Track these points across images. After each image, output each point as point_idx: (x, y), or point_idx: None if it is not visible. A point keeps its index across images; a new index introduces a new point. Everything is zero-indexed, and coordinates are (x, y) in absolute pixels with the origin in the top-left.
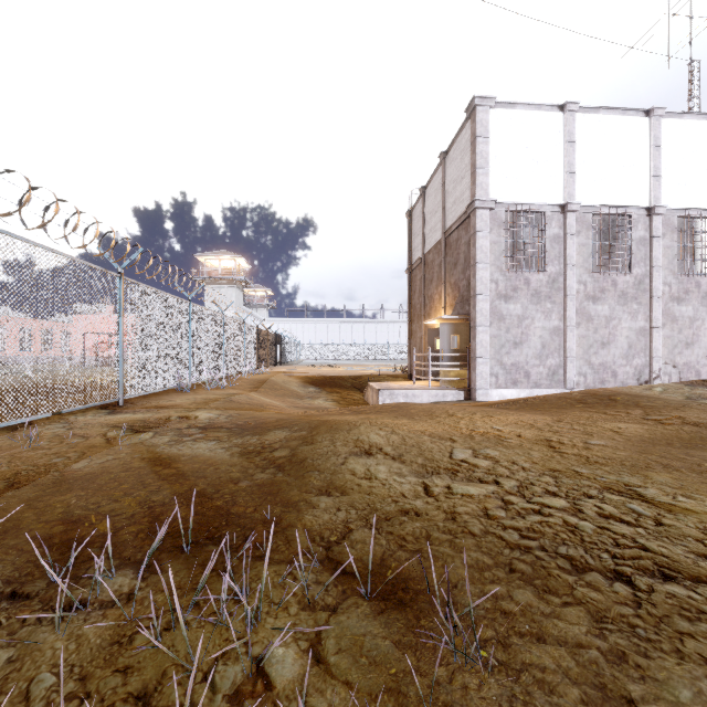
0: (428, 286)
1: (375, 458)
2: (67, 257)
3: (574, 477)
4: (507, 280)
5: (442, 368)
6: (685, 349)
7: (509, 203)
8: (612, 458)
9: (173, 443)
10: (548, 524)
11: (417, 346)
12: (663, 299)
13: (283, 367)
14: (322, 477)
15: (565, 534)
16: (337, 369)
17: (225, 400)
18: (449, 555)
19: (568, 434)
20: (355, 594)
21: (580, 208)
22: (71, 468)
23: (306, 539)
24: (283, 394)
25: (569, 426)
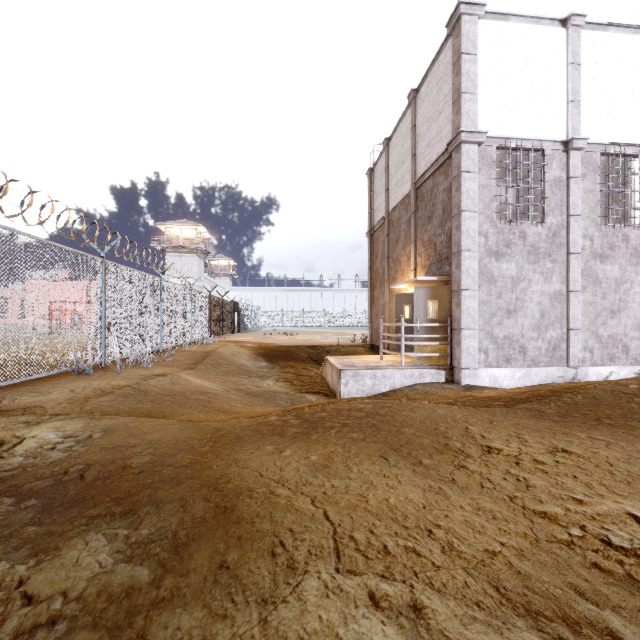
0: (392, 248)
1: None
2: None
3: None
4: (499, 232)
5: (418, 342)
6: None
7: (502, 138)
8: None
9: None
10: None
11: (379, 314)
12: None
13: (239, 335)
14: None
15: None
16: (294, 338)
17: (123, 392)
18: None
19: None
20: None
21: (586, 145)
22: None
23: None
24: (226, 371)
25: None
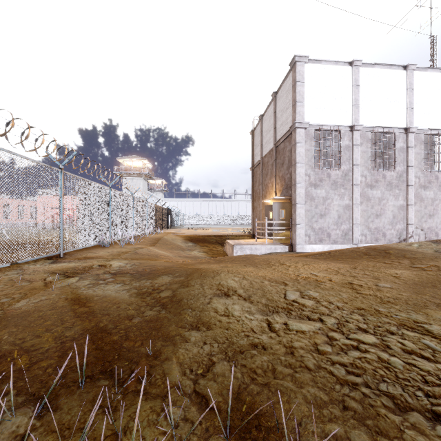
0: (264, 178)
1: (231, 299)
2: (22, 157)
3: (376, 315)
4: (316, 174)
5: (274, 231)
6: (428, 219)
7: (317, 125)
8: (398, 298)
9: (91, 286)
10: (366, 360)
11: (257, 216)
12: (415, 187)
13: (172, 229)
14: (193, 314)
15: (382, 370)
16: (206, 231)
17: (132, 252)
18: (291, 390)
19: (363, 279)
20: (216, 432)
21: (362, 128)
22: (12, 307)
23: (178, 373)
24: (171, 248)
25: (362, 272)
